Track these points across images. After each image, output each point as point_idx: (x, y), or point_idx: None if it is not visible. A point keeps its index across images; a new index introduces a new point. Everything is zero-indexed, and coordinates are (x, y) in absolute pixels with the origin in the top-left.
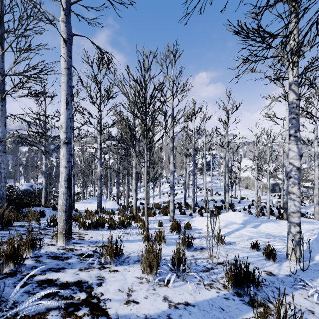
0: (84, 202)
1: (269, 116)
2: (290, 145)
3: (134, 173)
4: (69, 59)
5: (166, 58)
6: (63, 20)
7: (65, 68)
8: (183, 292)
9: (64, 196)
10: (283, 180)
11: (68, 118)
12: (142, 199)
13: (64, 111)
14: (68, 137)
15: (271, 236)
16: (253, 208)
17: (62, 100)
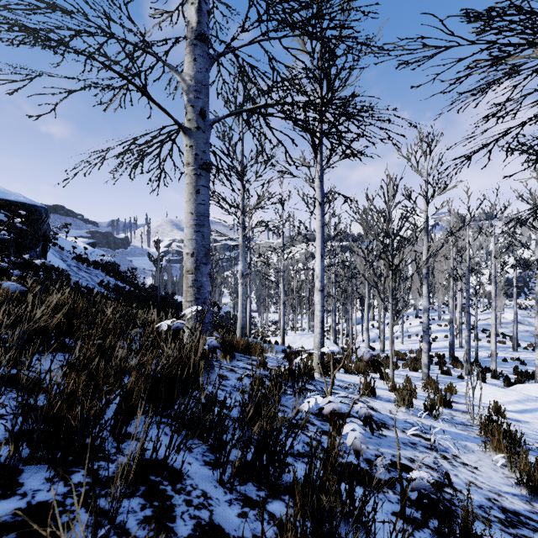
0: (293, 337)
1: None
2: None
3: (365, 306)
4: (322, 218)
5: (416, 151)
6: (318, 186)
7: (320, 226)
8: (434, 424)
9: (319, 335)
10: None
11: (322, 269)
12: (371, 341)
13: (319, 263)
14: (322, 286)
15: None
16: None
17: (317, 254)
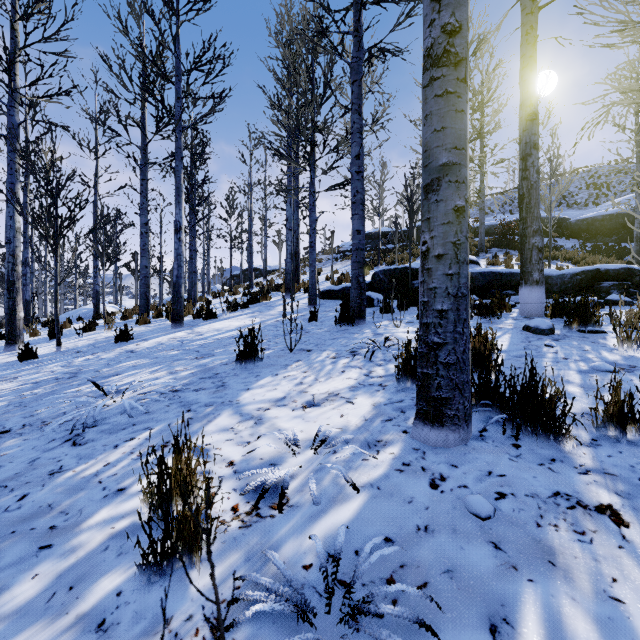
0: None
1: None
2: None
3: None
4: None
5: None
6: None
7: None
8: None
9: None
10: None
11: None
12: None
13: None
14: None
15: None
16: None
17: None
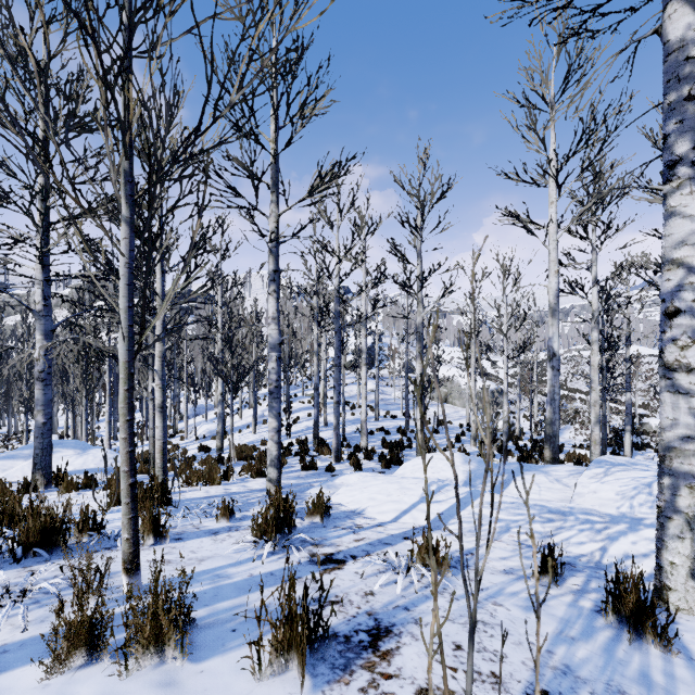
0: (6, 457)
1: (518, 215)
2: (676, 197)
3: (157, 356)
4: None
5: None
6: None
7: None
8: None
9: None
10: (510, 384)
11: None
12: (210, 438)
13: None
14: None
15: (554, 514)
16: (467, 442)
17: None
